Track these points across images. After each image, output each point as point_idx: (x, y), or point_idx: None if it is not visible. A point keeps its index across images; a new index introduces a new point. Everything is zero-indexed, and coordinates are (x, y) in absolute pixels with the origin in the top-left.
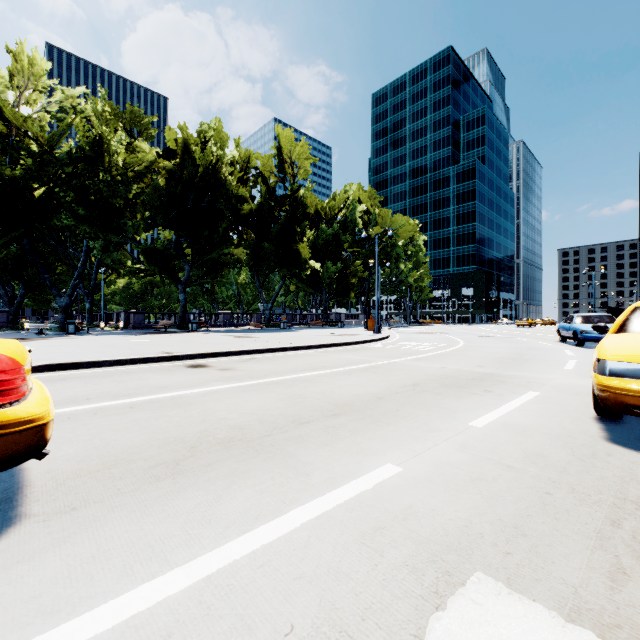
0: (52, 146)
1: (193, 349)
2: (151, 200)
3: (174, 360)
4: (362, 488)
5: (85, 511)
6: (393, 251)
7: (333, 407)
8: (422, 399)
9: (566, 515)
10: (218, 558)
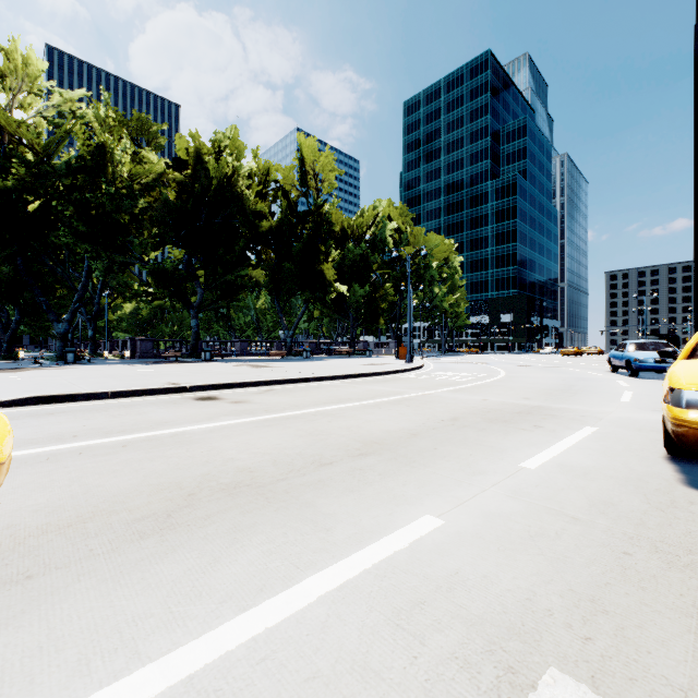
0: (49, 155)
1: (204, 380)
2: (160, 216)
3: (181, 392)
4: (395, 547)
5: (42, 580)
6: (426, 273)
7: (360, 445)
8: (463, 436)
9: (654, 583)
10: (206, 648)
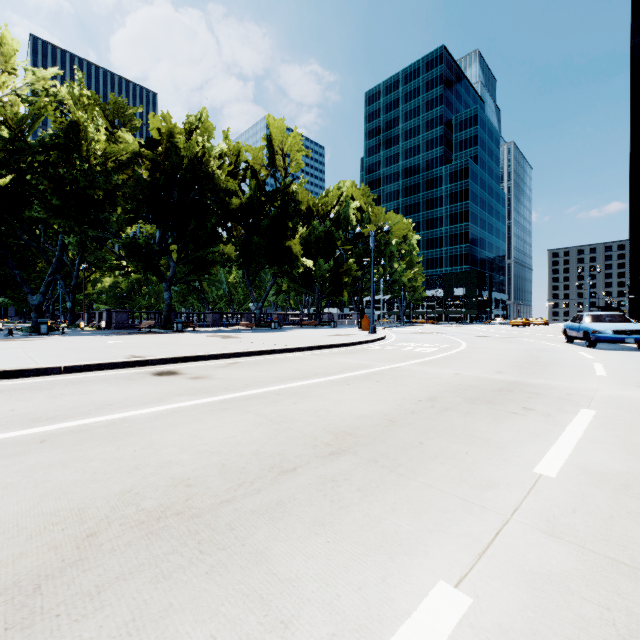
0: (23, 131)
1: (168, 352)
2: (133, 192)
3: (141, 365)
4: None
5: None
6: (387, 250)
7: (330, 438)
8: (449, 423)
9: None
10: None
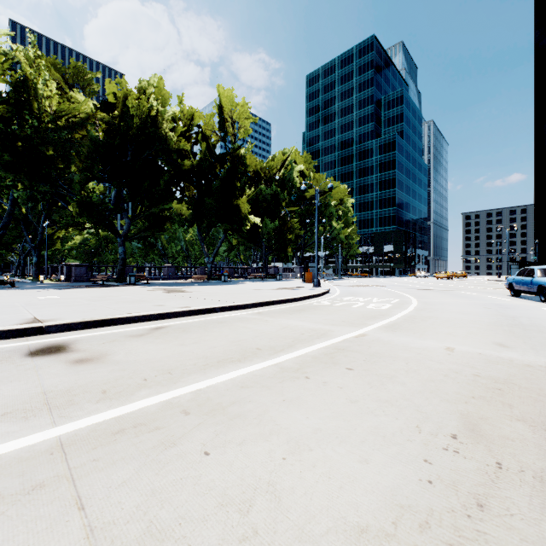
0: None
1: (85, 312)
2: (87, 151)
3: (32, 334)
4: None
5: None
6: (326, 210)
7: None
8: None
9: None
10: None
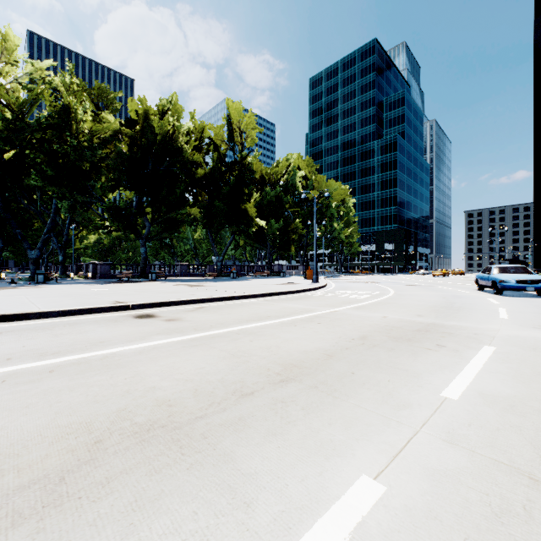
0: (23, 113)
1: (145, 298)
2: (115, 164)
3: (124, 310)
4: None
5: None
6: (328, 211)
7: (280, 369)
8: (376, 357)
9: None
10: None
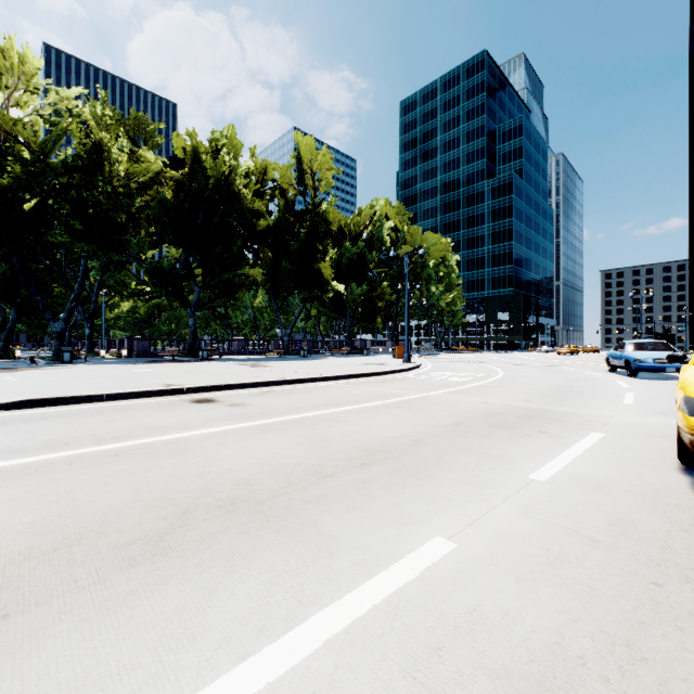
0: (45, 153)
1: (201, 381)
2: (157, 214)
3: (178, 394)
4: (406, 577)
5: (20, 620)
6: (423, 272)
7: (362, 454)
8: (467, 443)
9: (692, 622)
10: None
